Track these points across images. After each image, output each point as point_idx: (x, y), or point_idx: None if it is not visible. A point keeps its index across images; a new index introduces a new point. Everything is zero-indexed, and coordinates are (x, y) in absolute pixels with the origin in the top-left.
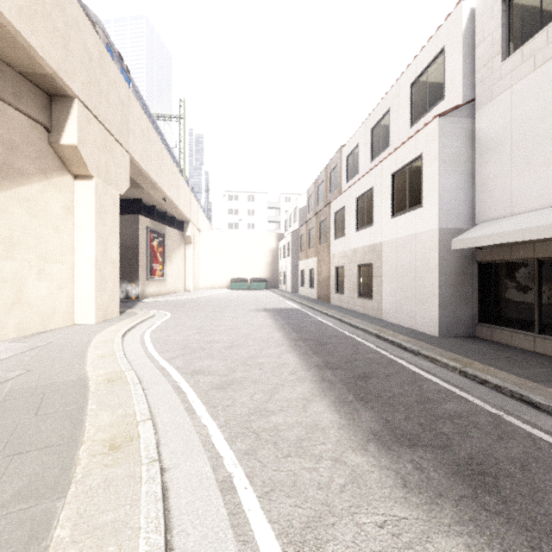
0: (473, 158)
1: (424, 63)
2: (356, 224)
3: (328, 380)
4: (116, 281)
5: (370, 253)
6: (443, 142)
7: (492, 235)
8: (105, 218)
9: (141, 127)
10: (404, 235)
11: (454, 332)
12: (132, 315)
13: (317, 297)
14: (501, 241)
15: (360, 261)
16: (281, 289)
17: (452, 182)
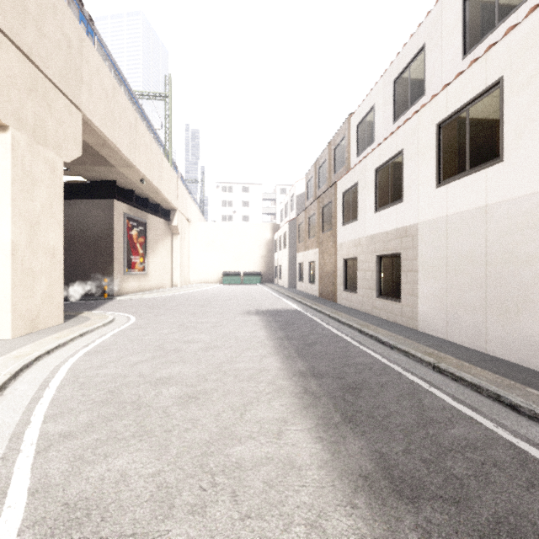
0: None
1: None
2: (375, 203)
3: None
4: (56, 277)
5: (398, 239)
6: None
7: None
8: (34, 190)
9: (104, 84)
10: (461, 210)
11: None
12: (81, 321)
13: (319, 295)
14: None
15: (382, 251)
16: (277, 283)
17: None
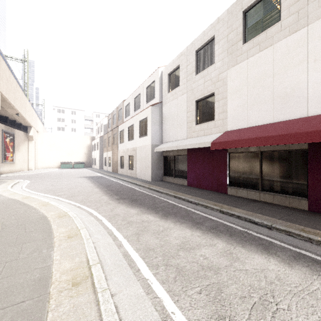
0: (162, 121)
1: (150, 82)
2: (128, 138)
3: (108, 193)
4: None
5: (133, 151)
6: (153, 115)
7: (162, 148)
8: None
9: (6, 75)
10: (142, 145)
11: (156, 179)
12: (4, 182)
13: (112, 171)
14: (163, 150)
15: (129, 154)
16: (93, 167)
17: (155, 128)
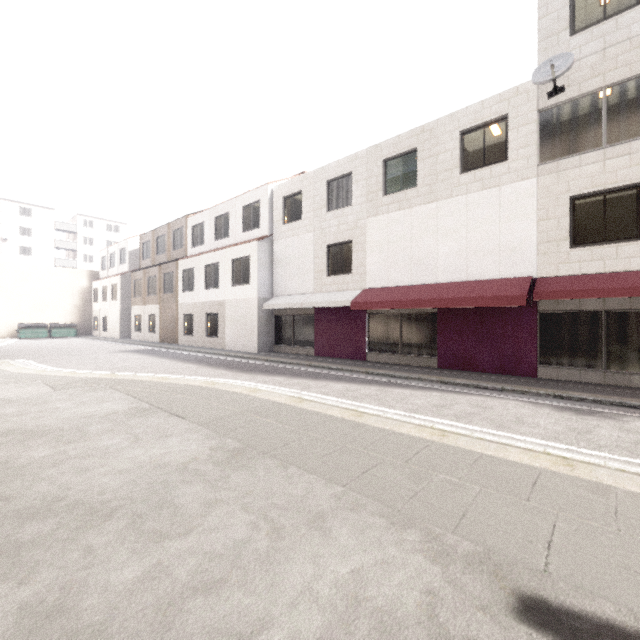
0: (272, 263)
1: (250, 201)
2: (205, 284)
3: (216, 367)
4: None
5: (217, 306)
6: (259, 254)
7: (278, 304)
8: None
9: None
10: (239, 298)
11: (264, 350)
12: None
13: (161, 341)
14: (280, 307)
15: (209, 311)
16: (99, 336)
17: (263, 275)
